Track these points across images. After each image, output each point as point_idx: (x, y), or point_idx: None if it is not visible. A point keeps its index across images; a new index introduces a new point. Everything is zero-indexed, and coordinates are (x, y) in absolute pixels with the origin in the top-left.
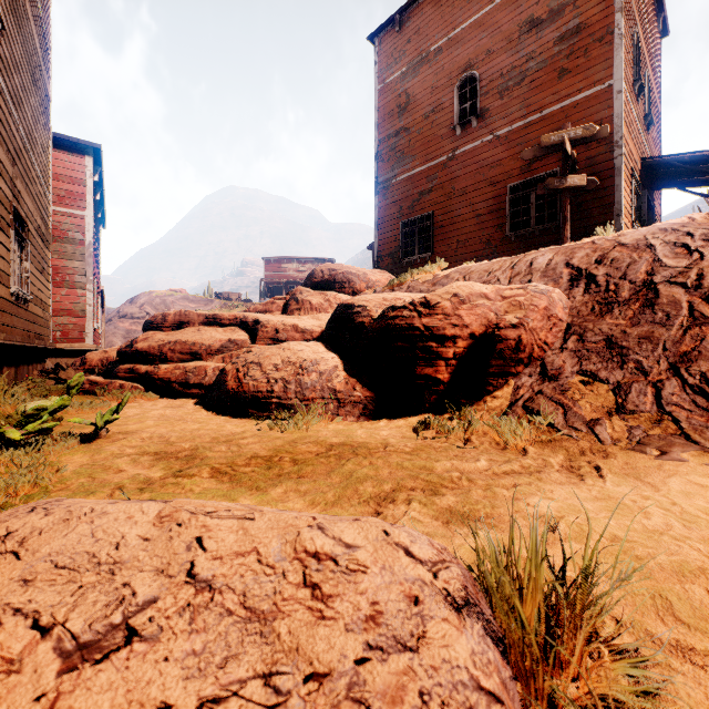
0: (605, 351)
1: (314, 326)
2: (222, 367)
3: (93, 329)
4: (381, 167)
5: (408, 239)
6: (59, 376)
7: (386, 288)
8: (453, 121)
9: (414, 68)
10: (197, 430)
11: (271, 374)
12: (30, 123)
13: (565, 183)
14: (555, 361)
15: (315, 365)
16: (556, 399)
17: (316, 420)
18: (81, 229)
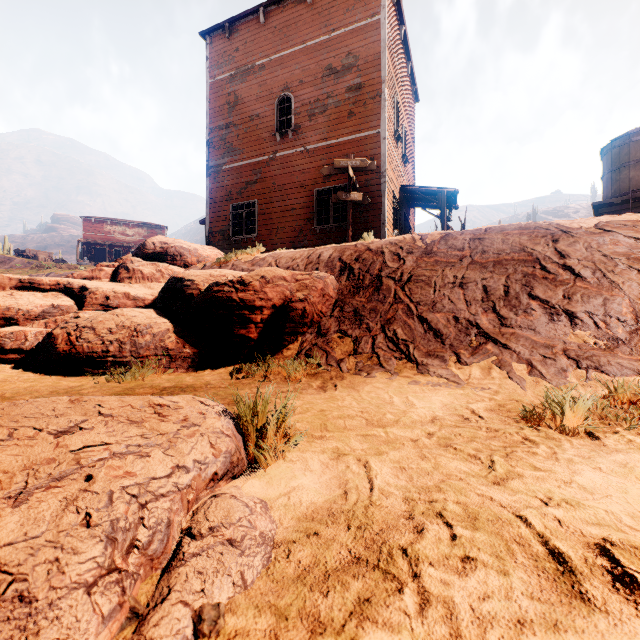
0: (353, 318)
1: (146, 294)
2: (45, 332)
3: None
4: (212, 153)
5: (237, 220)
6: None
7: (214, 264)
8: (274, 128)
9: (242, 74)
10: (32, 387)
11: (106, 337)
12: None
13: (349, 197)
14: (326, 324)
15: (149, 328)
16: (324, 348)
17: (150, 372)
18: None
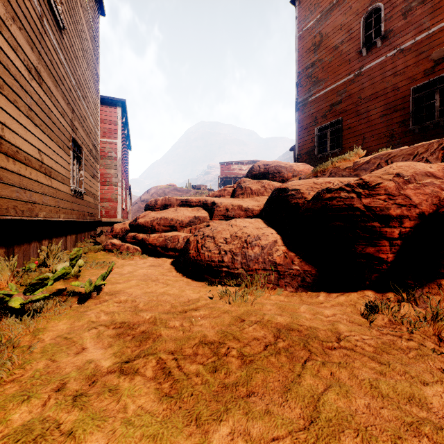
0: None
1: (254, 206)
2: (189, 236)
3: (122, 209)
4: (300, 91)
5: (321, 140)
6: (97, 239)
7: (309, 175)
8: (359, 46)
9: (326, 13)
10: (162, 295)
11: (222, 247)
12: (85, 88)
13: None
14: None
15: (257, 239)
16: None
17: (259, 291)
18: (115, 151)
